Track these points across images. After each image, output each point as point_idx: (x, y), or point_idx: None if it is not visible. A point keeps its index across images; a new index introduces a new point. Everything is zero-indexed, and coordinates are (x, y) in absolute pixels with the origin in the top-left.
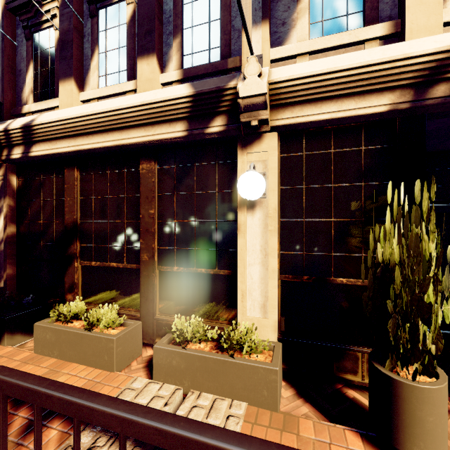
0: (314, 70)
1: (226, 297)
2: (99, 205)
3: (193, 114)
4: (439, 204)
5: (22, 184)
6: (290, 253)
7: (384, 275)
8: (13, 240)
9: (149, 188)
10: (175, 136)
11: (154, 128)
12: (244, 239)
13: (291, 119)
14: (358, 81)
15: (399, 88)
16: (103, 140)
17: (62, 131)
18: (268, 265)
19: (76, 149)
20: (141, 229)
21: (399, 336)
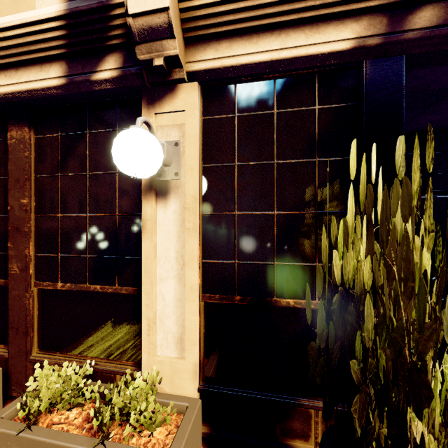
0: None
1: (131, 327)
2: None
3: (71, 49)
4: None
5: None
6: (216, 262)
7: (344, 308)
8: None
9: (20, 167)
10: (48, 84)
11: (18, 73)
12: (151, 242)
13: (215, 60)
14: None
15: (367, 15)
16: None
17: None
18: (185, 280)
19: None
20: (9, 227)
21: (370, 428)
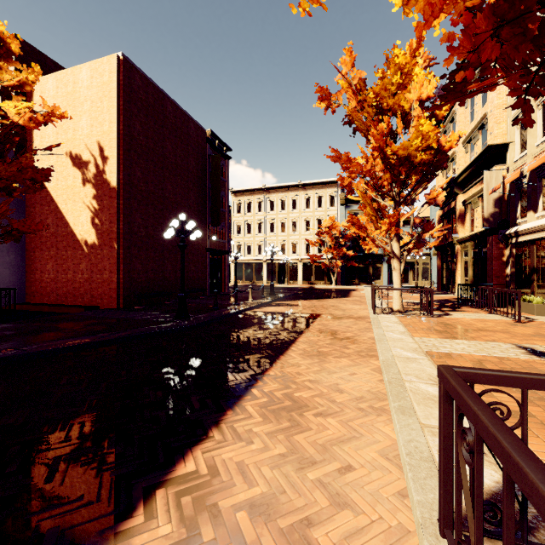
0: None
1: None
2: (542, 259)
3: None
4: None
5: (516, 252)
6: None
7: None
8: (513, 275)
9: None
10: None
11: None
12: None
13: None
14: None
15: None
16: (539, 235)
17: (526, 232)
18: None
19: (531, 238)
20: None
21: None
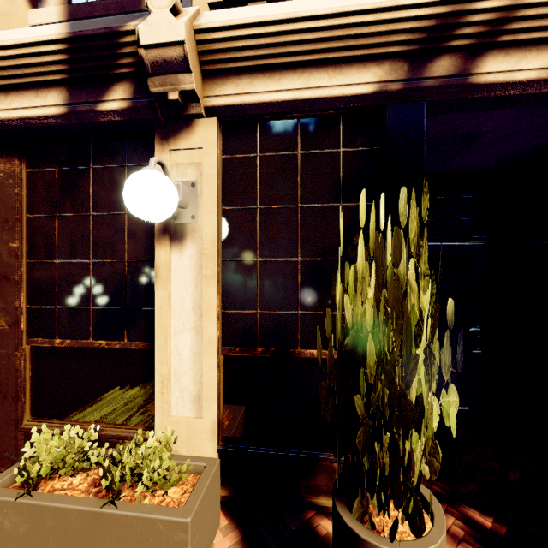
0: (264, 14)
1: (142, 386)
2: None
3: (73, 75)
4: (447, 242)
5: None
6: (237, 312)
7: (355, 350)
8: None
9: (9, 205)
10: (46, 113)
11: (9, 97)
12: (165, 291)
13: (235, 96)
14: (331, 40)
15: (389, 60)
16: None
17: None
18: (203, 332)
19: None
20: None
21: (373, 457)
